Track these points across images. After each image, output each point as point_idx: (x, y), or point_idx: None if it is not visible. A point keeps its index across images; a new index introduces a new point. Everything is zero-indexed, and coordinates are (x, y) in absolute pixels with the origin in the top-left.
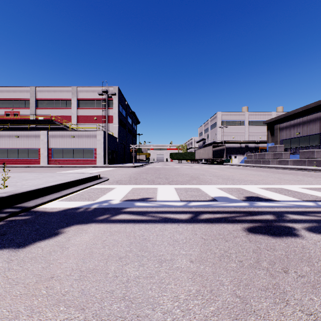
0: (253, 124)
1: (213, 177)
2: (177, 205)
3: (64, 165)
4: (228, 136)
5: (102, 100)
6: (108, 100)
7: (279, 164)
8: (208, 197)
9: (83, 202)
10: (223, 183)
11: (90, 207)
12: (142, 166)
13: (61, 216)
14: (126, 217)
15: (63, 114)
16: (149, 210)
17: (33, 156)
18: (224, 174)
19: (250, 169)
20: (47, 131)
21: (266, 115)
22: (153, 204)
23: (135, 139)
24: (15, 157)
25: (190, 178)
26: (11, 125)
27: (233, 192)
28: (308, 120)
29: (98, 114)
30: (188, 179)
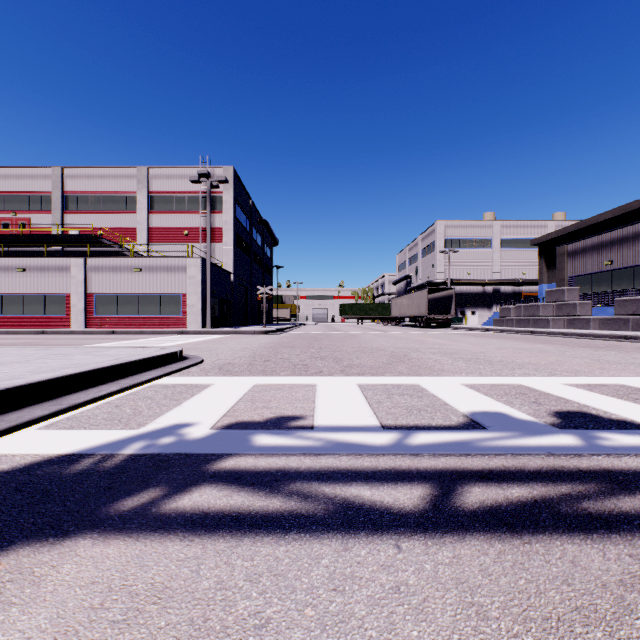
0: (508, 245)
1: (442, 357)
2: (376, 446)
3: (120, 329)
4: (458, 270)
5: (199, 195)
6: (213, 194)
7: (568, 327)
8: (455, 416)
9: (104, 434)
10: (472, 371)
11: (117, 452)
12: (283, 331)
13: (2, 495)
14: (214, 503)
15: (120, 223)
16: (293, 466)
17: (56, 310)
18: (464, 350)
19: (511, 337)
20: (84, 257)
21: (535, 227)
22: (304, 442)
23: (269, 277)
24: (18, 313)
25: (389, 358)
26: (12, 246)
27: (511, 397)
28: (632, 235)
29: (191, 223)
30: (386, 362)
